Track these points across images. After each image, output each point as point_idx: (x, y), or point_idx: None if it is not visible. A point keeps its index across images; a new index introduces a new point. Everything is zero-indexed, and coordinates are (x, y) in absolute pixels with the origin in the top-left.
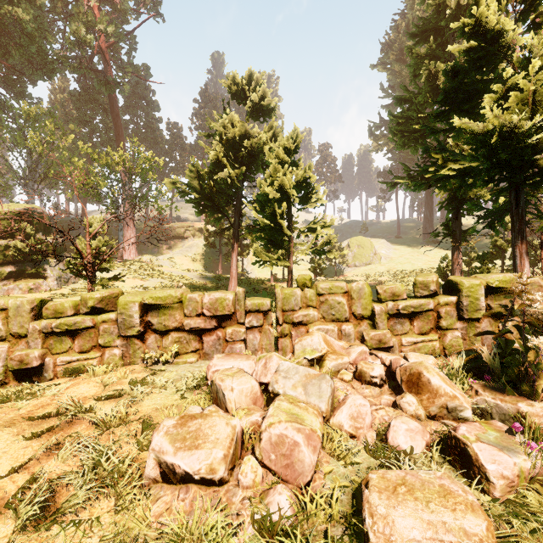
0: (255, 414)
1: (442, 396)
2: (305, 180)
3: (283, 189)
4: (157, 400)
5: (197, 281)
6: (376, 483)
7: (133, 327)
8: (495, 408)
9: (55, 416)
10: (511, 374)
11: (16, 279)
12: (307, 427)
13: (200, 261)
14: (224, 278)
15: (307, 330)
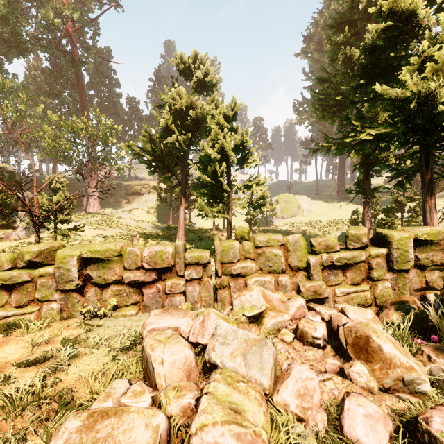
0: (187, 396)
1: (397, 367)
2: (242, 143)
3: (223, 151)
4: (86, 364)
5: (150, 230)
6: None
7: (71, 281)
8: None
9: None
10: None
11: None
12: (249, 429)
13: (154, 214)
14: (174, 228)
15: (245, 282)
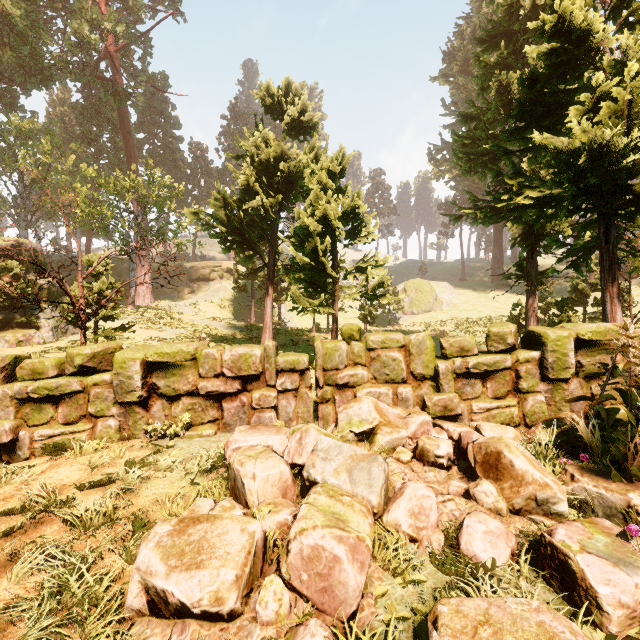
0: (284, 511)
1: (529, 484)
2: (352, 210)
3: (327, 221)
4: (159, 487)
5: (224, 331)
6: (448, 620)
7: (133, 392)
8: (597, 499)
9: (19, 512)
10: (615, 453)
11: (2, 329)
12: (352, 534)
13: (229, 308)
14: (257, 328)
15: (354, 394)
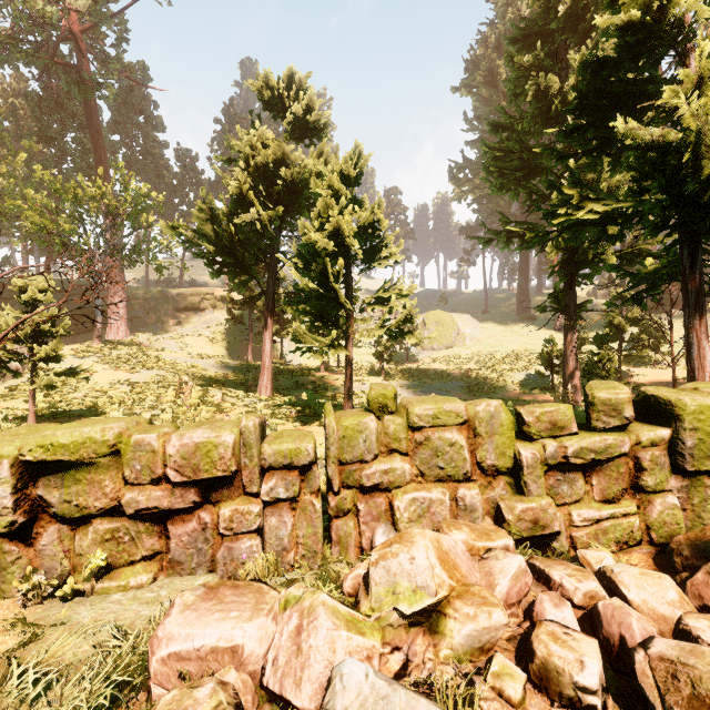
0: None
1: None
2: (371, 224)
3: (339, 237)
4: None
5: (214, 372)
6: None
7: None
8: None
9: None
10: None
11: None
12: None
13: (222, 343)
14: (254, 368)
15: (390, 501)
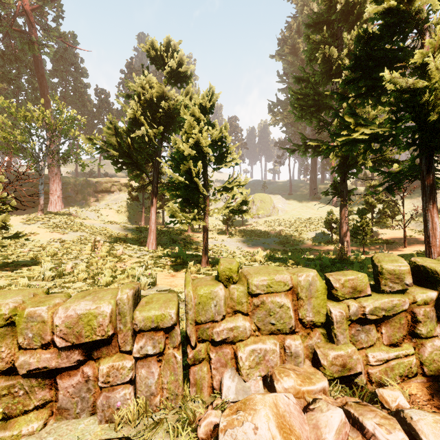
0: None
1: None
2: (220, 139)
3: (199, 147)
4: None
5: (118, 233)
6: None
7: None
8: None
9: None
10: None
11: None
12: None
13: (125, 213)
14: (145, 230)
15: (234, 351)
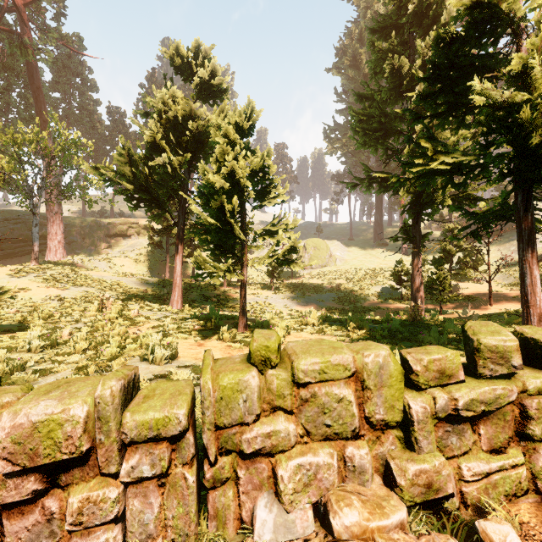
0: None
1: None
2: (262, 169)
3: (234, 179)
4: None
5: (135, 288)
6: None
7: None
8: None
9: None
10: None
11: None
12: None
13: (144, 263)
14: (169, 284)
15: (273, 466)
